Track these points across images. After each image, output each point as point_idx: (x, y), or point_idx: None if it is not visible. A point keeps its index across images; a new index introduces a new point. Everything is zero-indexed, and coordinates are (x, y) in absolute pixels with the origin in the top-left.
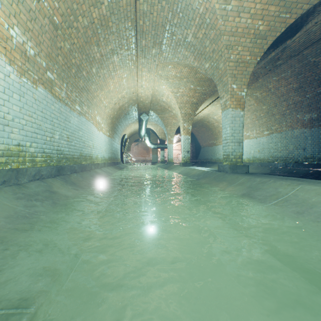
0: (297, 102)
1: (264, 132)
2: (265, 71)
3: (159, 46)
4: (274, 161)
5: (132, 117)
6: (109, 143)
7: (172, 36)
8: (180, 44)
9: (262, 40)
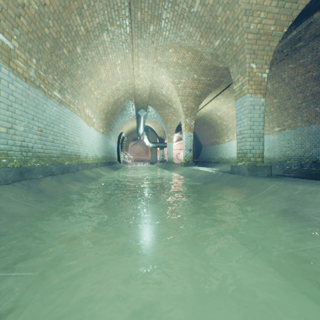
0: (316, 92)
1: (275, 128)
2: (280, 56)
3: (158, 21)
4: (287, 161)
5: (129, 114)
6: (103, 141)
7: (174, 6)
8: (183, 17)
9: (291, 3)
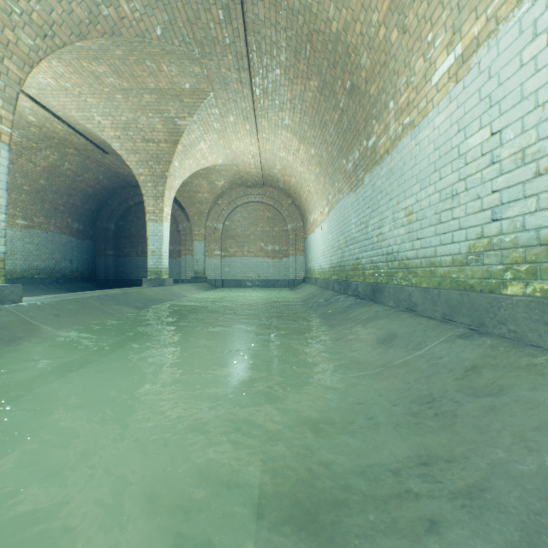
0: None
1: None
2: None
3: None
4: None
5: None
6: None
7: None
8: None
9: None
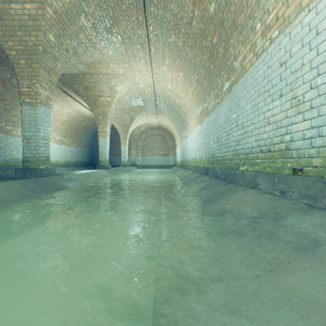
0: None
1: None
2: None
3: None
4: None
5: None
6: None
7: (98, 1)
8: None
9: None
